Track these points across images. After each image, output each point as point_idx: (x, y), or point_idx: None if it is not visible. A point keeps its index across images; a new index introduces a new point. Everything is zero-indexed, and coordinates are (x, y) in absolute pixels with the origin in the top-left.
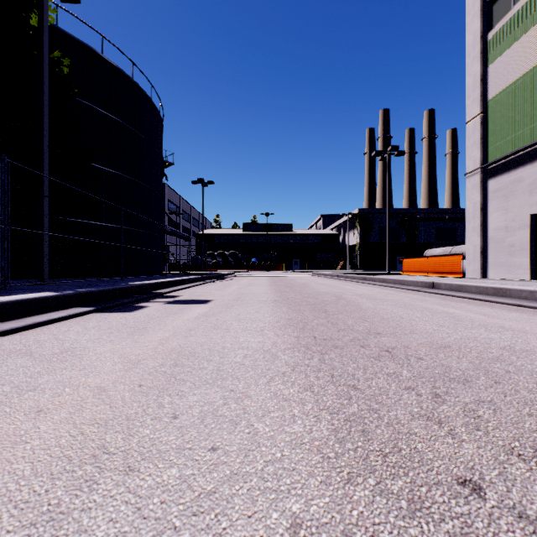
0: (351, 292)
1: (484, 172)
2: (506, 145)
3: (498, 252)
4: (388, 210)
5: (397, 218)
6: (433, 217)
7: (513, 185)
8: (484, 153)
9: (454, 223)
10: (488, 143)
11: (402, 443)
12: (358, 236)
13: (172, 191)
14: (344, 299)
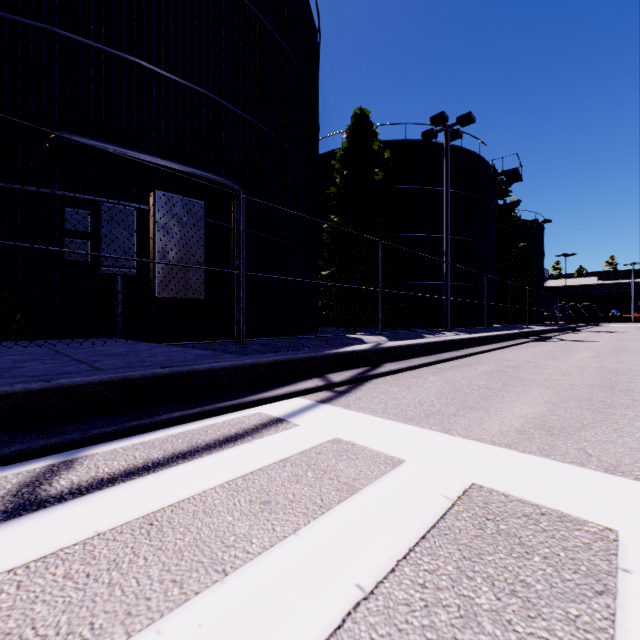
0: None
1: None
2: None
3: None
4: None
5: None
6: None
7: None
8: None
9: None
10: None
11: None
12: None
13: None
14: None
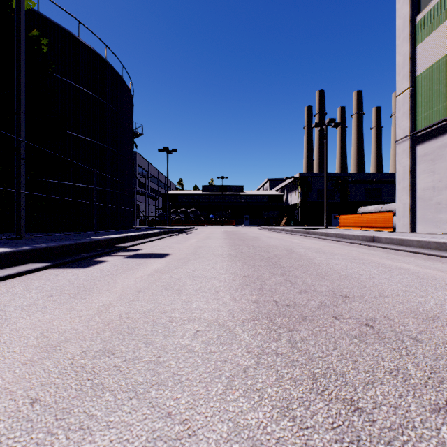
0: (299, 245)
1: (413, 139)
2: (433, 115)
3: (426, 209)
4: (326, 173)
5: (332, 181)
6: (362, 180)
7: (440, 150)
8: (413, 123)
9: (380, 185)
10: (417, 114)
11: None
12: (299, 196)
13: (142, 158)
14: (295, 253)
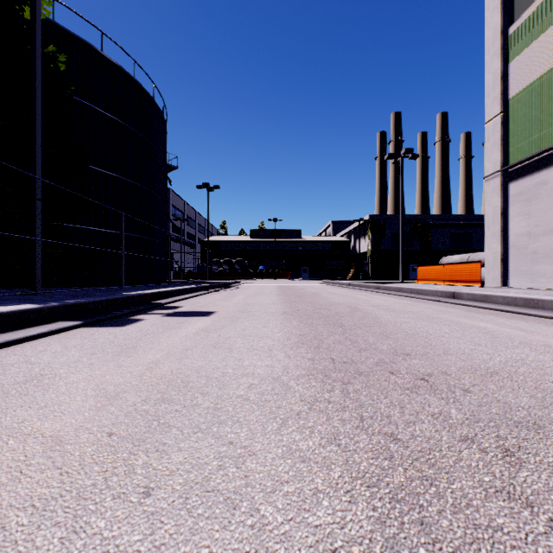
0: (366, 302)
1: (505, 175)
2: (528, 146)
3: (520, 259)
4: (401, 215)
5: (410, 224)
6: (447, 223)
7: (537, 189)
8: (505, 155)
9: (469, 230)
10: (509, 145)
11: (486, 550)
12: (370, 243)
13: (177, 196)
14: (360, 311)
